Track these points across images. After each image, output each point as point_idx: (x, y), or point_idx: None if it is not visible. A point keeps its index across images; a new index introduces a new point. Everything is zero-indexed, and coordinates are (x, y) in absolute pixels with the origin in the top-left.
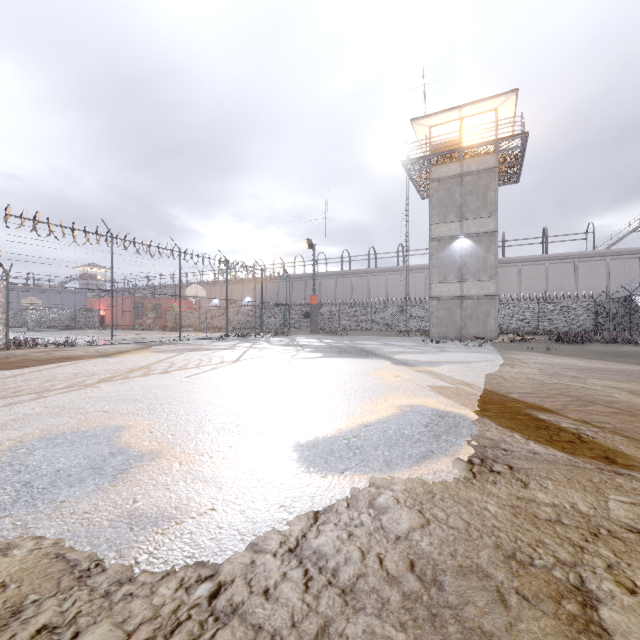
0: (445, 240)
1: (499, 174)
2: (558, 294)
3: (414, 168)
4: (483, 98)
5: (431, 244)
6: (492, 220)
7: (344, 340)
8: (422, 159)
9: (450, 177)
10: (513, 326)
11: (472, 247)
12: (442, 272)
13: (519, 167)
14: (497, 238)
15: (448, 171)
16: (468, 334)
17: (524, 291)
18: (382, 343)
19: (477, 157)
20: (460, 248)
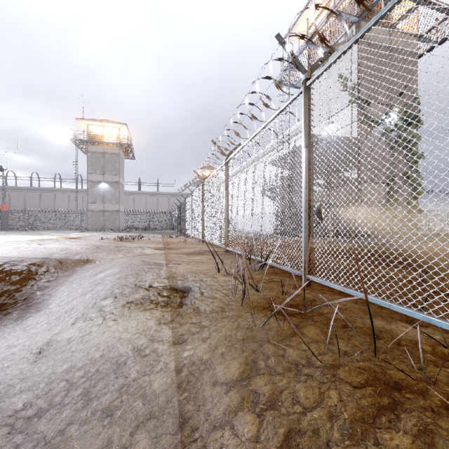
0: (96, 182)
1: (125, 154)
2: (162, 211)
3: (78, 143)
4: (112, 122)
5: (88, 183)
6: (118, 177)
7: (30, 232)
8: (82, 141)
9: (98, 152)
10: (139, 225)
11: (109, 188)
12: (94, 198)
13: (133, 154)
14: (120, 185)
15: (97, 149)
16: (107, 228)
17: (148, 208)
18: (55, 232)
19: (111, 147)
20: (103, 187)
